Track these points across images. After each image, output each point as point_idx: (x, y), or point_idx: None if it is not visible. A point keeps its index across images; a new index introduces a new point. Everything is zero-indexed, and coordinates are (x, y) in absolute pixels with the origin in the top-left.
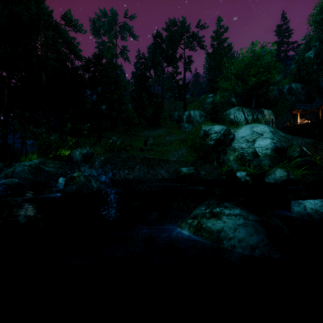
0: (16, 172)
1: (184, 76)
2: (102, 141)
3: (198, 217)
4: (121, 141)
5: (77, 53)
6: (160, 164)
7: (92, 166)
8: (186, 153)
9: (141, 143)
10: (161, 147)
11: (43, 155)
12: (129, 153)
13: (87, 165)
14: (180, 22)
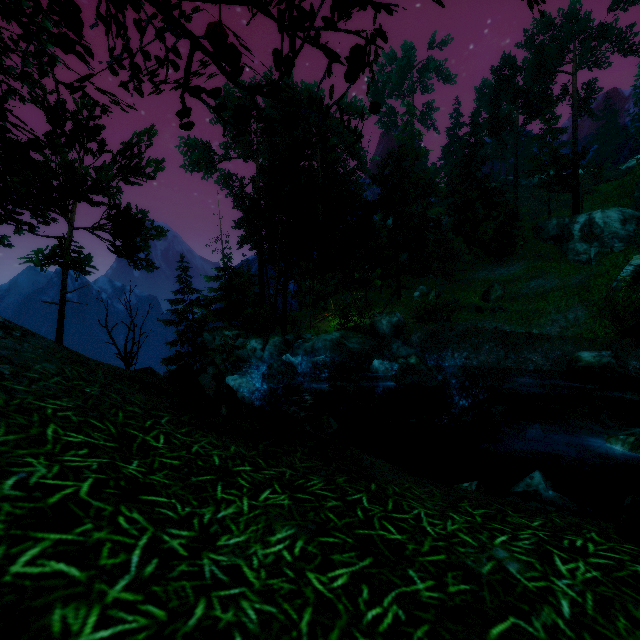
0: (316, 348)
1: (574, 135)
2: (402, 295)
3: (634, 436)
4: (436, 293)
5: (362, 156)
6: (530, 343)
7: (406, 343)
8: (588, 317)
9: (474, 295)
10: (522, 303)
11: (340, 325)
12: (455, 316)
13: (399, 341)
14: (564, 15)
